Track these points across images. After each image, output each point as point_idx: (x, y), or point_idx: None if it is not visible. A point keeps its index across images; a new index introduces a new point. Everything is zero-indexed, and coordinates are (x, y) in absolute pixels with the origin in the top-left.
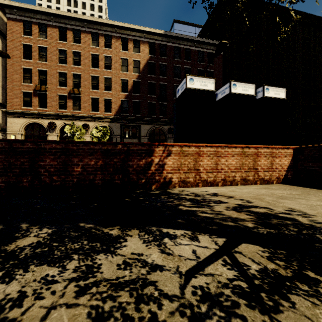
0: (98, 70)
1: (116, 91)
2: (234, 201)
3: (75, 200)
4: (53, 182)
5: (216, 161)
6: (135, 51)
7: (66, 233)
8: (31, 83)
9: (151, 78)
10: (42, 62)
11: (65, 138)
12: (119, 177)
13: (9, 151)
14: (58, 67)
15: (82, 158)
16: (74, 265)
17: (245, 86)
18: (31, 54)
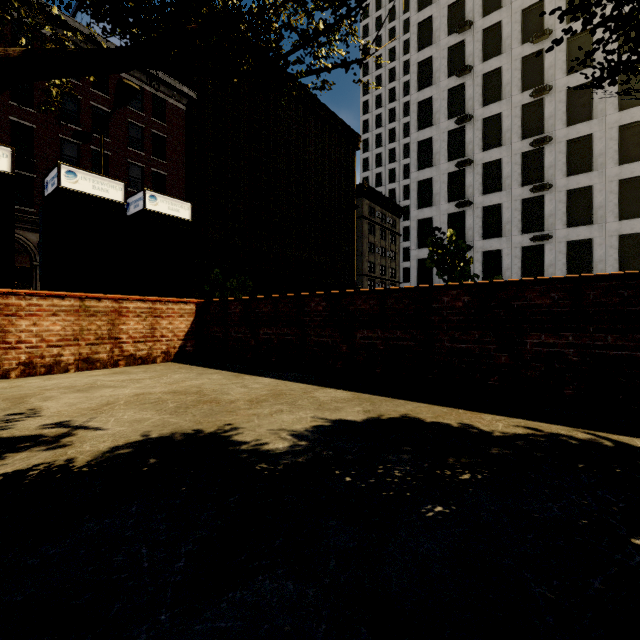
0: None
1: None
2: None
3: None
4: None
5: (1, 326)
6: None
7: None
8: None
9: None
10: None
11: None
12: None
13: None
14: None
15: None
16: None
17: (102, 182)
18: None
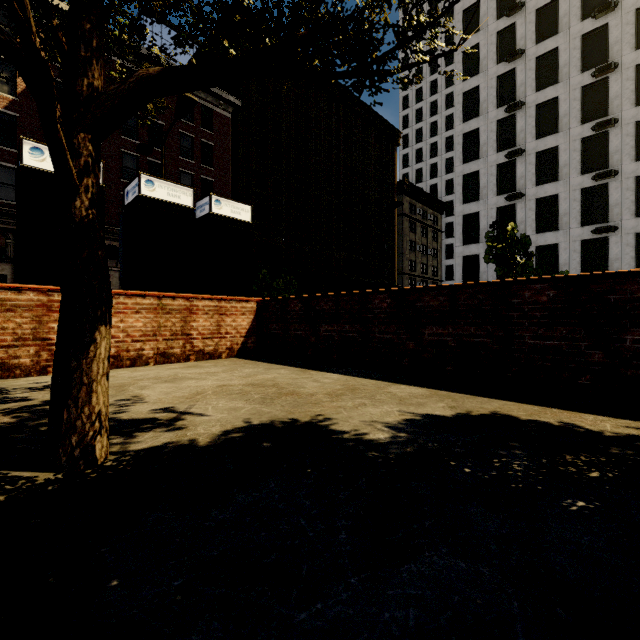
0: None
1: None
2: None
3: None
4: None
5: None
6: None
7: None
8: None
9: None
10: None
11: None
12: None
13: None
14: None
15: None
16: None
17: (174, 189)
18: None
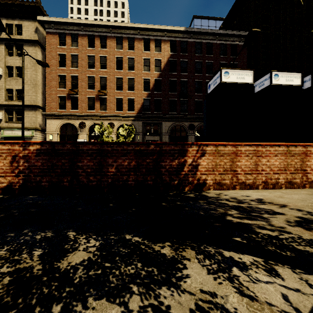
0: (122, 72)
1: (139, 91)
2: (291, 212)
3: (112, 203)
4: (89, 182)
5: (255, 162)
6: (156, 50)
7: (115, 249)
8: (65, 88)
9: (172, 75)
10: (74, 68)
11: (93, 136)
12: (152, 178)
13: (52, 153)
14: (87, 71)
15: (116, 158)
16: (137, 304)
17: (289, 76)
18: (65, 62)
